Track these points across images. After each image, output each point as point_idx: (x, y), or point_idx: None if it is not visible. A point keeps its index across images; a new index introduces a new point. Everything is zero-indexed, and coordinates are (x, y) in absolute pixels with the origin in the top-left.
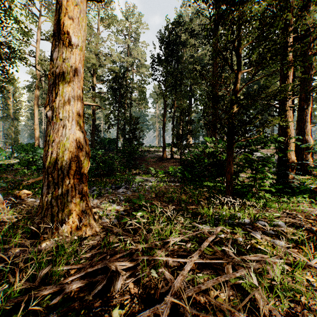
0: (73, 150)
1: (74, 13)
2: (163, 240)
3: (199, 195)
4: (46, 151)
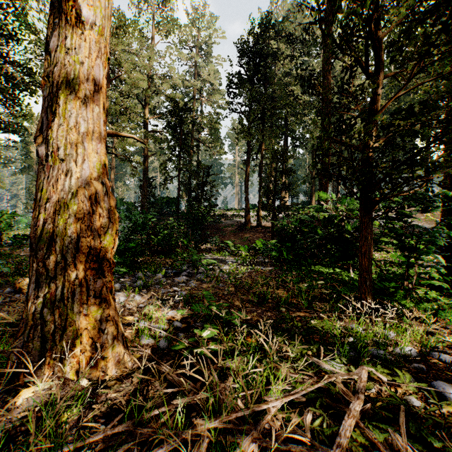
0: (83, 216)
1: None
2: (254, 408)
3: (308, 291)
4: (35, 218)
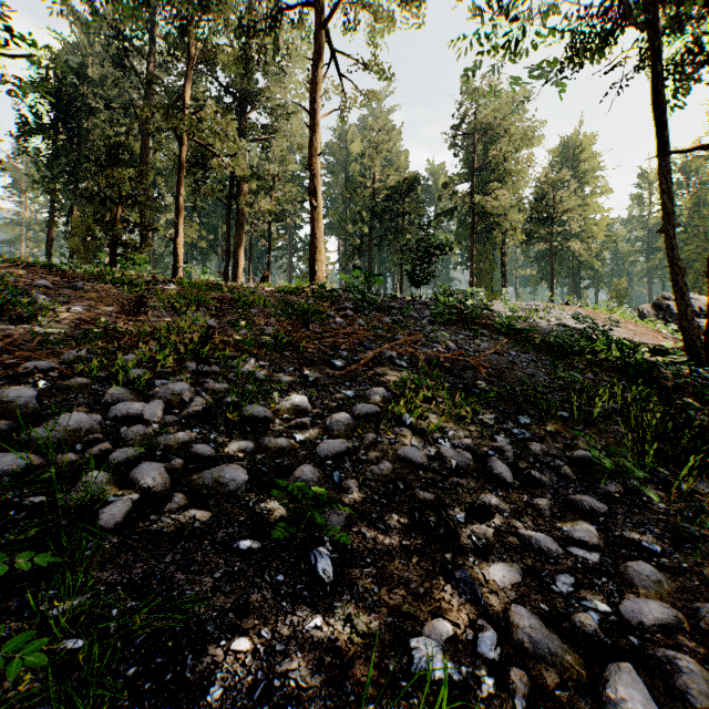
0: None
1: None
2: None
3: None
4: None
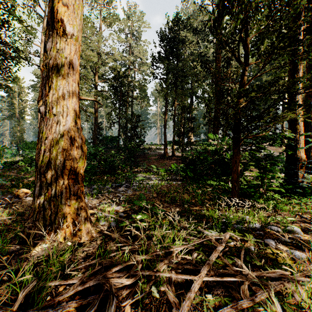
0: (67, 148)
1: (69, 0)
2: (166, 250)
3: (202, 195)
4: (38, 149)
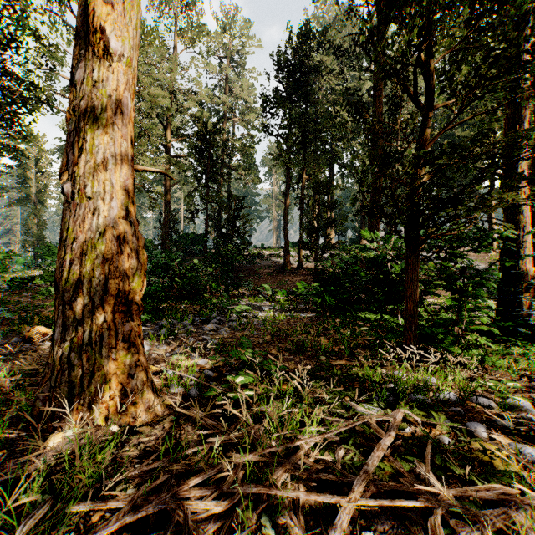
0: (111, 257)
1: None
2: (287, 445)
3: (351, 338)
4: (61, 259)
